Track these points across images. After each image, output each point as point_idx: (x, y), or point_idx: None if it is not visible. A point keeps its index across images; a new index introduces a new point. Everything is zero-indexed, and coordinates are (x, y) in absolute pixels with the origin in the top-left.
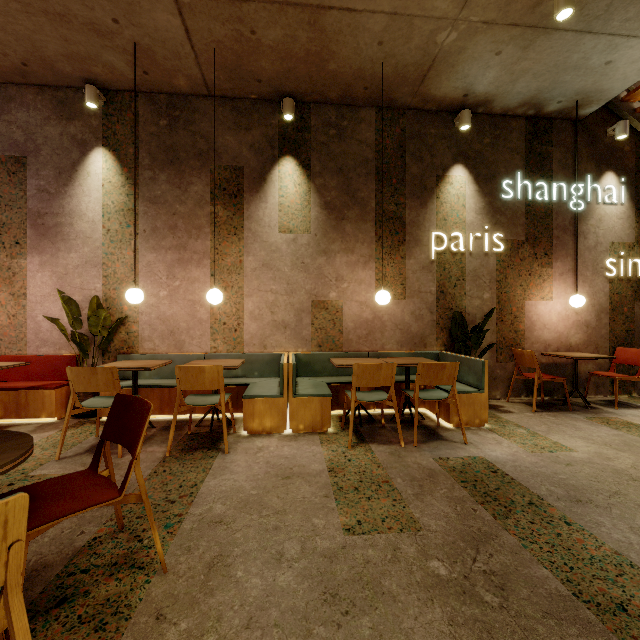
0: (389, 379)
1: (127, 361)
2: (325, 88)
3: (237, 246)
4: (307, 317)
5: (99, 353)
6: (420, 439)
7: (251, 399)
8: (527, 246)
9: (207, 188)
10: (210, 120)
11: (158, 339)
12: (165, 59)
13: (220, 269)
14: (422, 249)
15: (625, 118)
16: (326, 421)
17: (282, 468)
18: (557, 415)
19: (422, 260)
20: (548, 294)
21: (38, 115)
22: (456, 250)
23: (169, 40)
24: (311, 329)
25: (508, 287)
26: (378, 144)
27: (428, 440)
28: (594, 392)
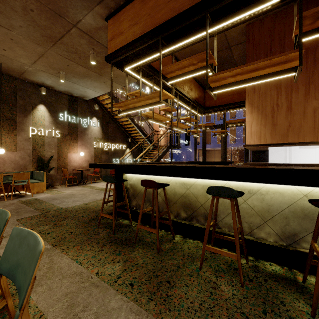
0: (0, 179)
1: None
2: None
3: None
4: None
5: None
6: (15, 198)
7: None
8: (69, 136)
9: None
10: None
11: None
12: None
13: None
14: (25, 133)
15: (98, 103)
16: None
17: None
18: (72, 187)
19: (25, 137)
20: (76, 151)
21: None
22: (41, 134)
23: None
24: None
25: (62, 148)
26: (2, 88)
27: (18, 198)
28: (90, 180)
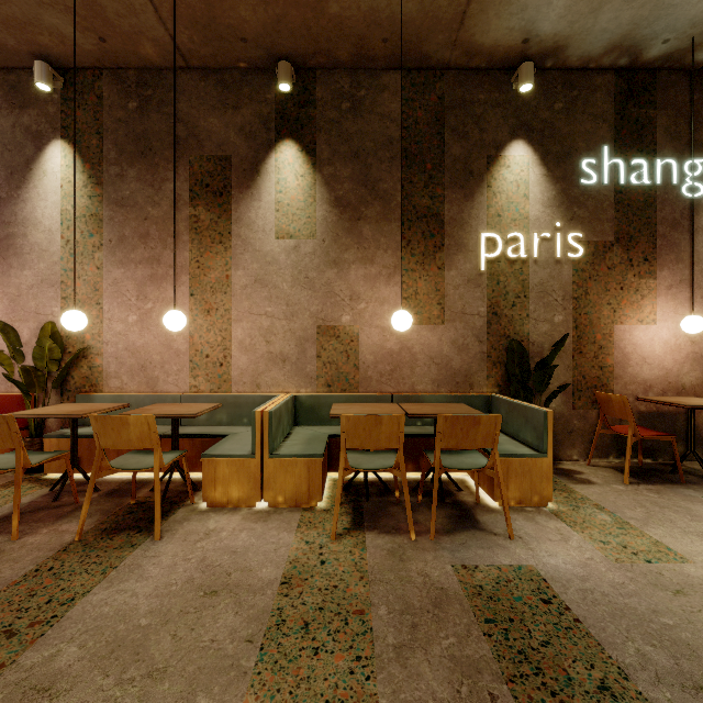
0: (395, 438)
1: (72, 404)
2: (331, 44)
3: (223, 257)
4: (312, 348)
5: (57, 392)
6: (444, 526)
7: (212, 459)
8: (618, 249)
9: (186, 185)
10: (189, 99)
11: (126, 375)
12: (119, 16)
13: (202, 287)
14: (467, 256)
15: None
16: (315, 492)
17: (216, 573)
18: (662, 490)
19: (467, 271)
20: (649, 315)
21: None
22: (515, 256)
23: None
24: (317, 363)
25: (590, 306)
26: (406, 118)
27: (455, 529)
28: None
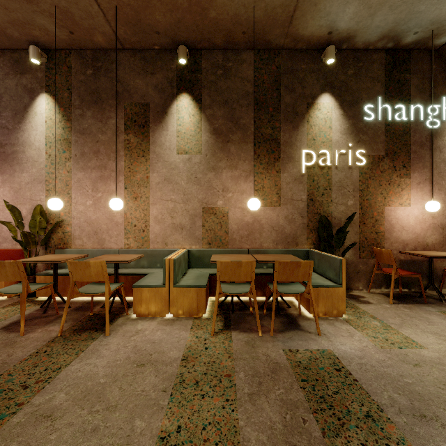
0: (249, 275)
1: (53, 255)
2: (211, 35)
3: (145, 165)
4: (199, 220)
5: (43, 248)
6: (279, 328)
7: (139, 288)
8: (387, 160)
9: (122, 121)
10: (124, 68)
11: (85, 237)
12: (82, 19)
13: (132, 183)
14: (294, 164)
15: None
16: (201, 308)
17: (143, 354)
18: (412, 307)
19: (294, 173)
20: (406, 201)
21: (1, 72)
22: (323, 165)
23: (80, 1)
24: (202, 230)
25: (370, 195)
26: (257, 80)
27: (286, 329)
28: None
